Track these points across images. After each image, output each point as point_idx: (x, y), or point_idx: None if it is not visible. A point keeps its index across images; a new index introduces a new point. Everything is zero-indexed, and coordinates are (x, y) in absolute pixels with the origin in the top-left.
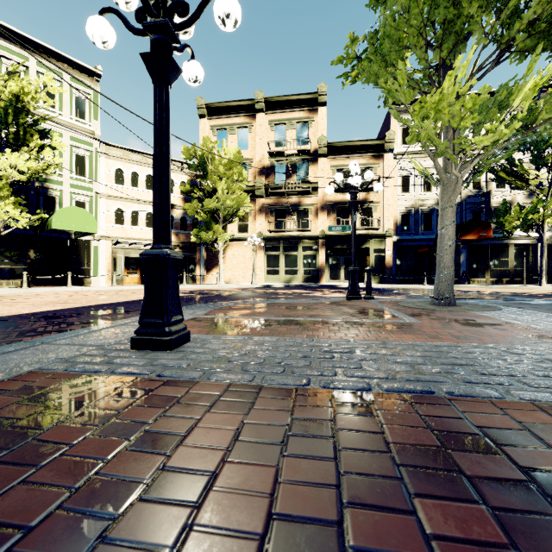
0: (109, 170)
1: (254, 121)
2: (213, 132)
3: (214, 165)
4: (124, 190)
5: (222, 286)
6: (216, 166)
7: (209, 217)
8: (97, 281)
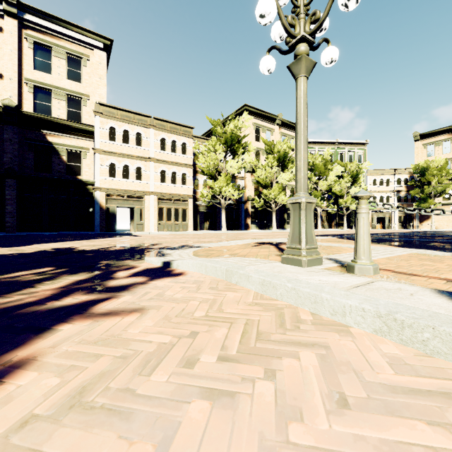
0: (370, 180)
1: None
2: (424, 147)
3: (430, 171)
4: (376, 187)
5: (435, 230)
6: (431, 171)
7: (425, 196)
8: None
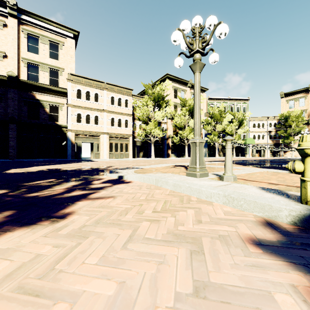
0: (251, 124)
1: (308, 94)
2: (287, 102)
3: (291, 118)
4: (255, 129)
5: (294, 158)
6: (291, 118)
7: (288, 135)
8: (248, 156)
